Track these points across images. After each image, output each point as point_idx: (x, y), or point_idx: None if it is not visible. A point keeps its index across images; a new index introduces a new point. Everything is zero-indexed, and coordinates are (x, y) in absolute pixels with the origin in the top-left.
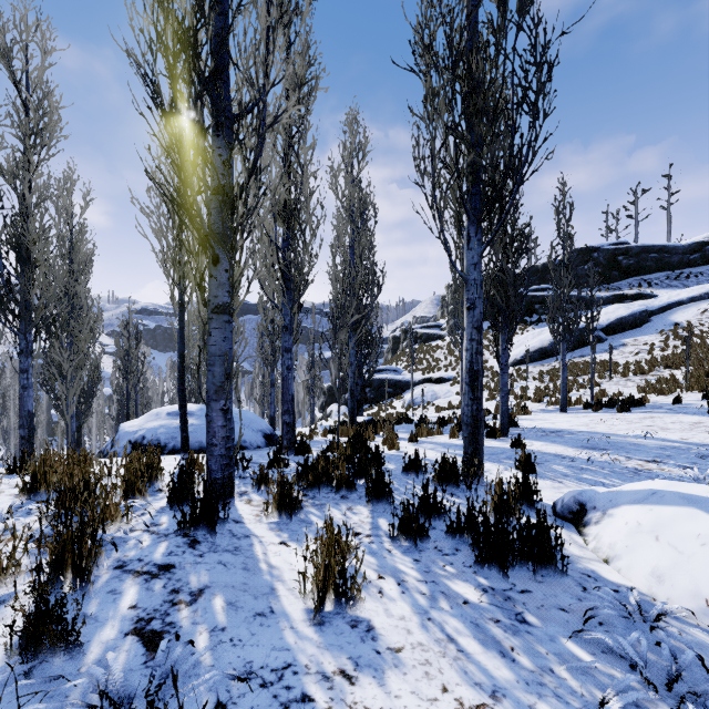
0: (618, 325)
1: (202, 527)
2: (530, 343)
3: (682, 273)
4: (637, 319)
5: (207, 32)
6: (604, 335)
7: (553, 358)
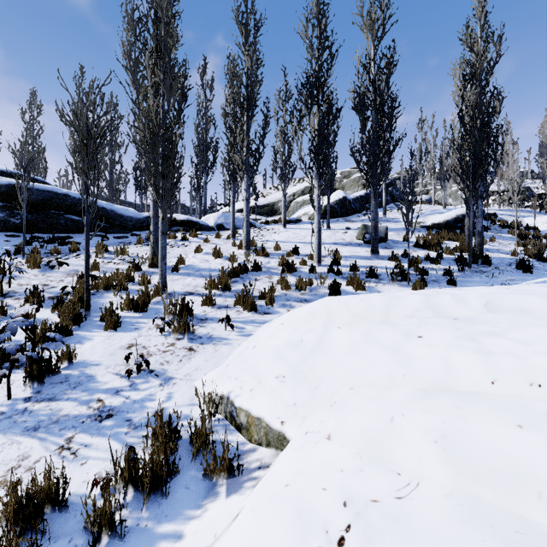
0: None
1: None
2: None
3: None
4: None
5: None
6: None
7: None
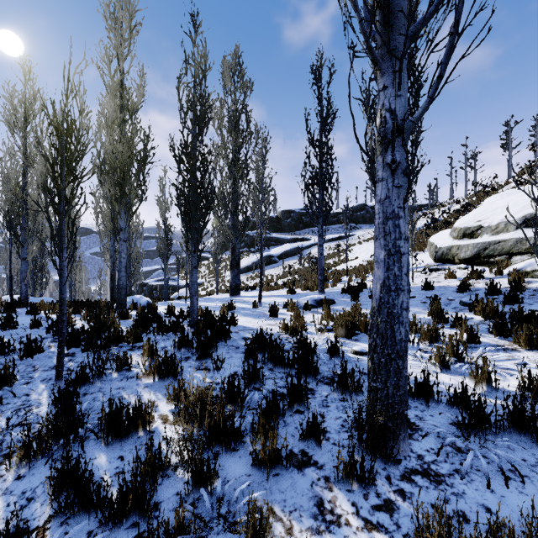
0: (285, 254)
1: (18, 306)
2: (243, 263)
3: (328, 227)
4: (293, 252)
5: (20, 199)
6: (278, 259)
7: (252, 271)
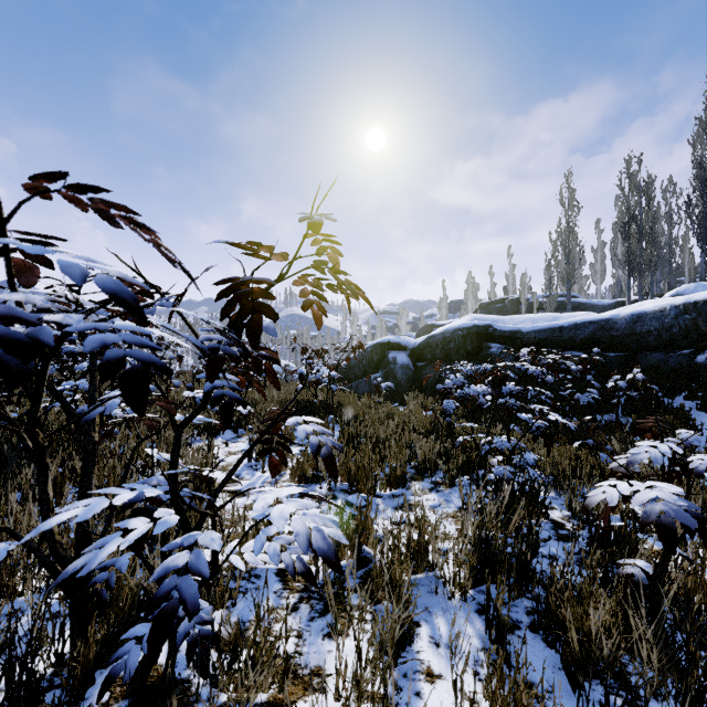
0: None
1: None
2: None
3: None
4: None
5: None
6: None
7: None
